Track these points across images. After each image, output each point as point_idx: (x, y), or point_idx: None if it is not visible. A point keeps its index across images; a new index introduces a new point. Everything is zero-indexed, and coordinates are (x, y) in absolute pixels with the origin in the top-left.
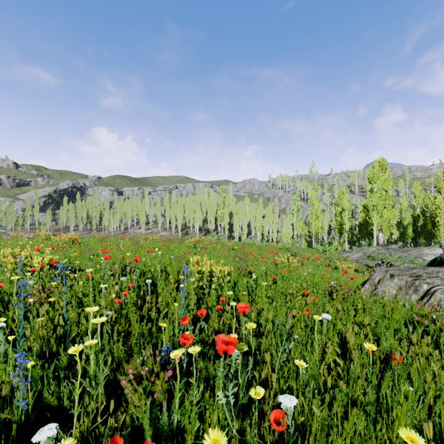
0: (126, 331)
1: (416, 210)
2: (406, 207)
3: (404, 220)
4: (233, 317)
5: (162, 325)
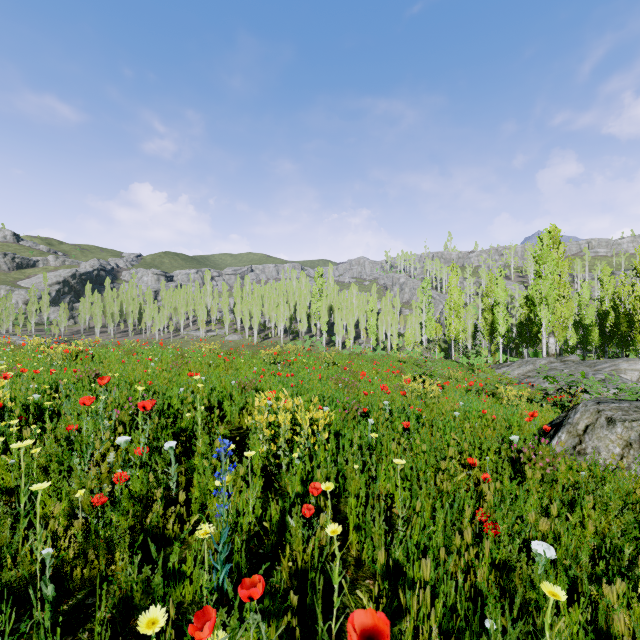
0: (101, 577)
1: (604, 304)
2: (588, 298)
3: (584, 319)
4: (335, 516)
5: (150, 618)
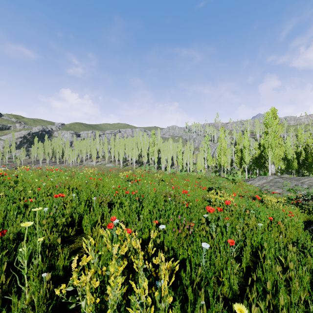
0: None
1: (298, 148)
2: (289, 145)
3: (287, 155)
4: None
5: None
